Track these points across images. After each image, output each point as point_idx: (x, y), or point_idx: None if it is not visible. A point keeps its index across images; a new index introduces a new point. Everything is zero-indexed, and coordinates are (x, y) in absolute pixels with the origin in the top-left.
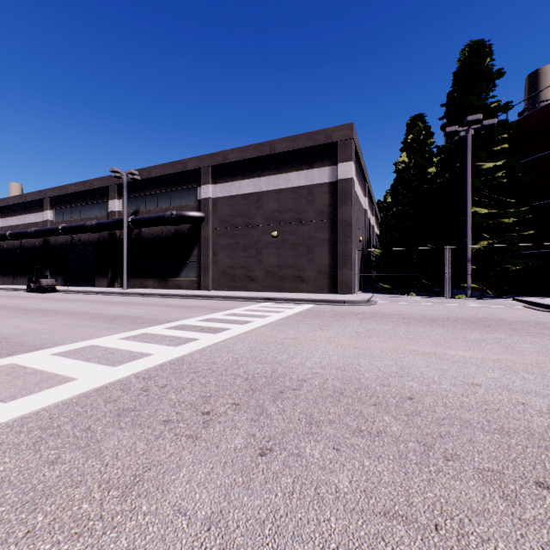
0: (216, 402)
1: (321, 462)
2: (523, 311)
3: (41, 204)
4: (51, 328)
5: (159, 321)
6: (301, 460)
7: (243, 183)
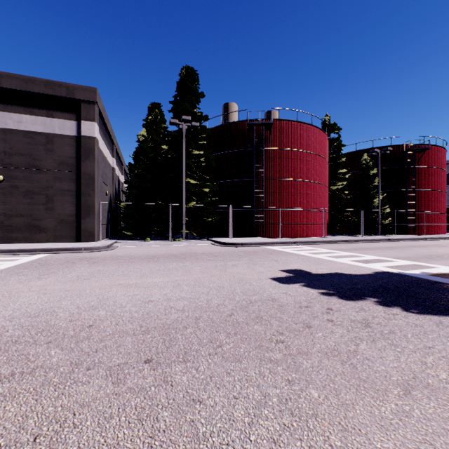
0: None
1: None
2: (209, 246)
3: None
4: None
5: None
6: None
7: None
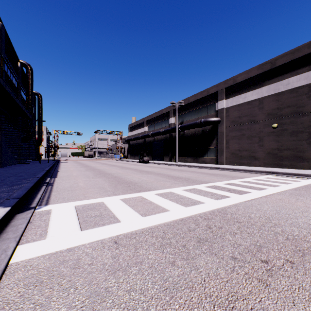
0: (269, 254)
1: None
2: None
3: (143, 124)
4: (151, 180)
5: (200, 182)
6: None
7: (248, 94)
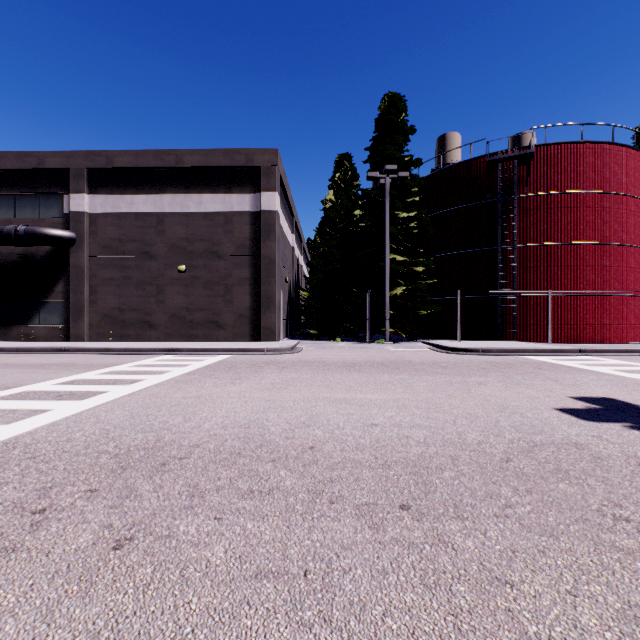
0: (61, 493)
1: (196, 538)
2: (428, 353)
3: None
4: None
5: None
6: (170, 541)
7: (138, 198)
